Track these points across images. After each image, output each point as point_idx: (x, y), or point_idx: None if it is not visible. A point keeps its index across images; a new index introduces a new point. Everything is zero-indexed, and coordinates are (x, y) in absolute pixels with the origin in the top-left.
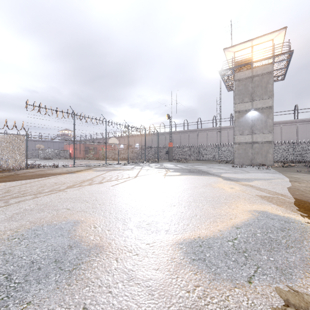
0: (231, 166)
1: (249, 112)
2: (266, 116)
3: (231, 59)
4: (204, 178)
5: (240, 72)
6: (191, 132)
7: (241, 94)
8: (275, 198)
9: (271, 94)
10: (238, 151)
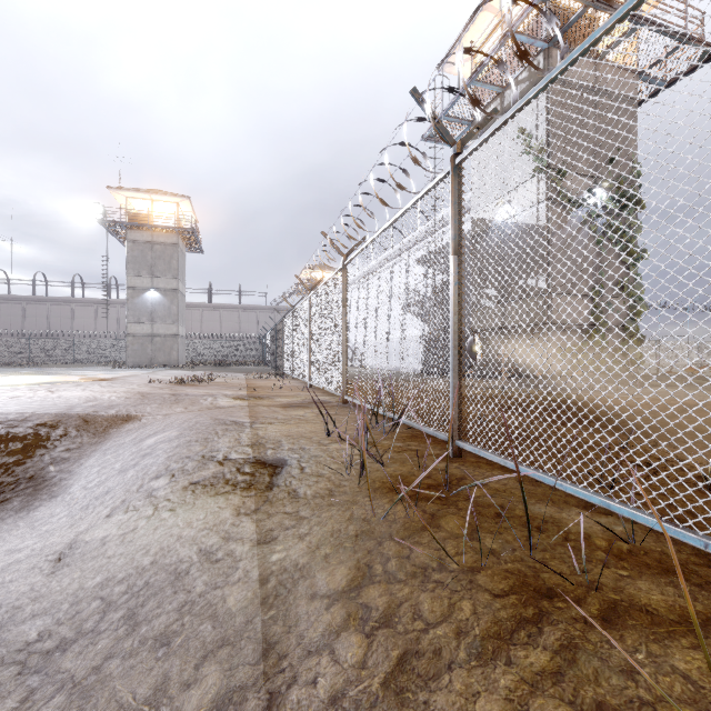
0: (112, 367)
1: (149, 291)
2: (171, 302)
3: (125, 202)
4: (42, 376)
5: (135, 230)
6: (55, 304)
7: (137, 263)
8: (88, 378)
9: (177, 273)
10: (133, 347)
